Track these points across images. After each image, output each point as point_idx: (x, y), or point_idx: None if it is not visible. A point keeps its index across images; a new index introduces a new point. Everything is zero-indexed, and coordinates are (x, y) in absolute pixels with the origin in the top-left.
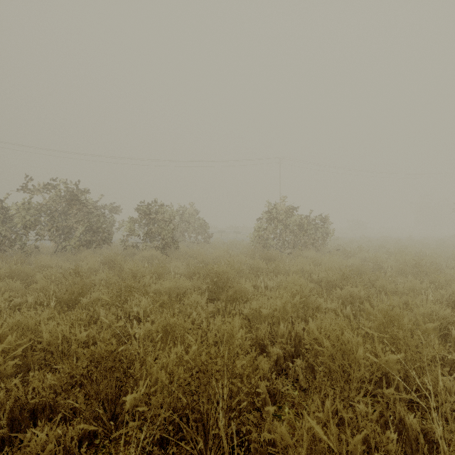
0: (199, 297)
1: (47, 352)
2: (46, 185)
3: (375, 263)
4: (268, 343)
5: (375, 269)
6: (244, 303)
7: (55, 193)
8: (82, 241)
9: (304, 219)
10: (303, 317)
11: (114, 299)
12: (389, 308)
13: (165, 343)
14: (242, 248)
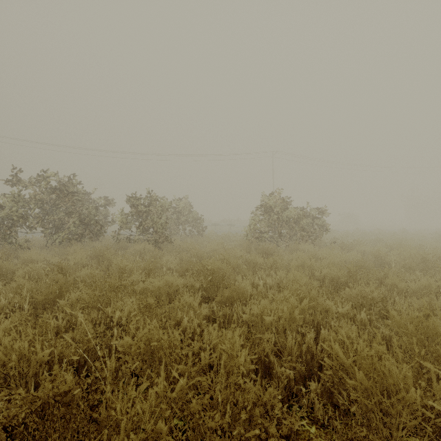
0: (191, 299)
1: (2, 374)
2: (37, 177)
3: (377, 257)
4: (274, 361)
5: (377, 264)
6: (242, 305)
7: (46, 185)
8: (73, 234)
9: (300, 211)
10: (311, 322)
11: (95, 301)
12: (424, 318)
13: (147, 364)
14: (237, 241)
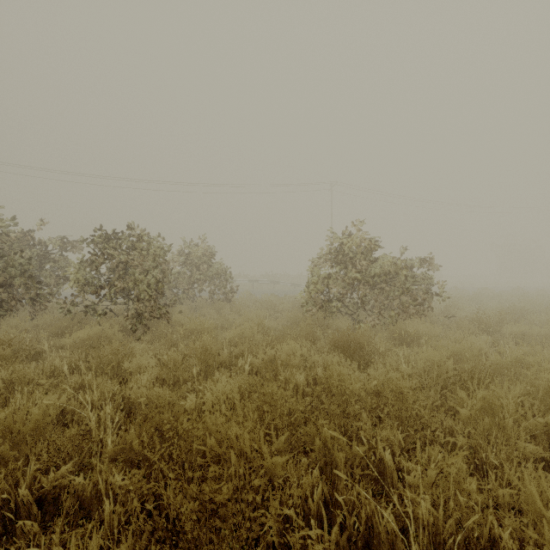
0: None
1: None
2: None
3: None
4: None
5: None
6: None
7: None
8: None
9: (400, 262)
10: None
11: None
12: None
13: None
14: (288, 315)
